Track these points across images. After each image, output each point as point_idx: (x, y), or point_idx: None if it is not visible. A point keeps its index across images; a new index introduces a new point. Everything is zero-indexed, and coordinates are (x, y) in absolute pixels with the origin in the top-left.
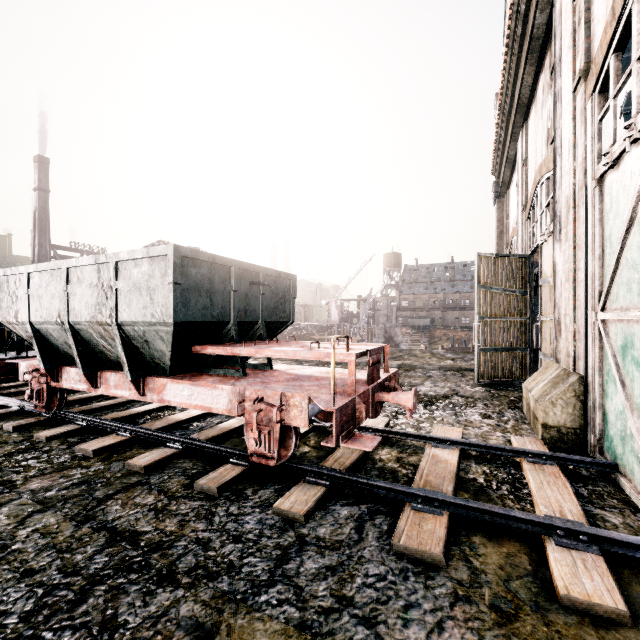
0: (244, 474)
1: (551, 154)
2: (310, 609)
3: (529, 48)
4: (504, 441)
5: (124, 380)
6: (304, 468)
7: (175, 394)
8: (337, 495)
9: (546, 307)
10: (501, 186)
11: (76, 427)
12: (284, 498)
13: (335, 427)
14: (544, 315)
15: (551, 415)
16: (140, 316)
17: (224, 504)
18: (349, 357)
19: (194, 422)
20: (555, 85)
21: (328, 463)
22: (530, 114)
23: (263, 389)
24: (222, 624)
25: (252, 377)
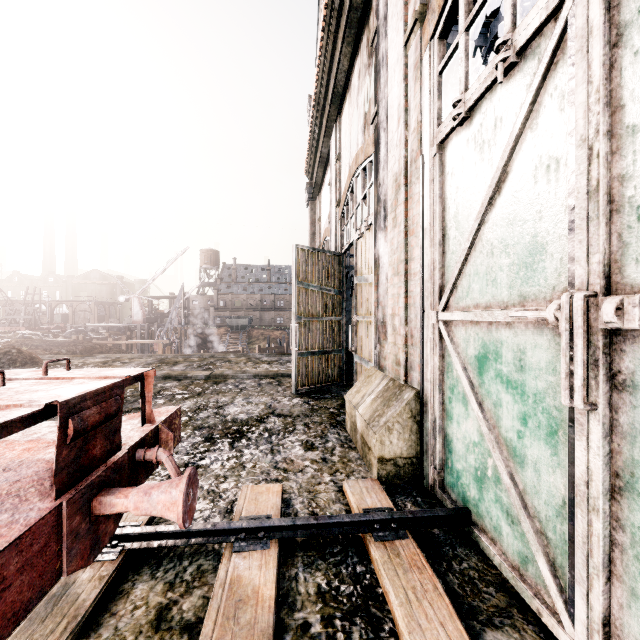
0: None
1: (371, 137)
2: None
3: (348, 20)
4: (336, 492)
5: None
6: None
7: None
8: None
9: (362, 307)
10: (314, 187)
11: None
12: None
13: None
14: (360, 315)
15: (388, 445)
16: None
17: None
18: None
19: None
20: (378, 51)
21: None
22: (344, 107)
23: None
24: None
25: None
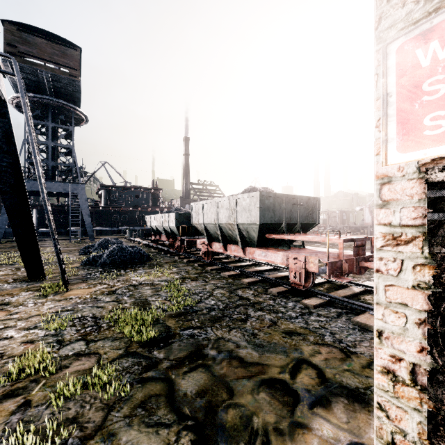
0: (288, 291)
1: None
2: (310, 326)
3: None
4: None
5: (237, 248)
6: (317, 292)
7: (259, 255)
8: (332, 305)
9: None
10: None
11: (219, 267)
12: (305, 300)
13: (328, 270)
14: None
15: None
16: (245, 221)
17: (280, 298)
18: (339, 241)
19: (265, 272)
20: None
21: (331, 294)
22: None
23: (297, 254)
24: (279, 321)
25: (293, 250)
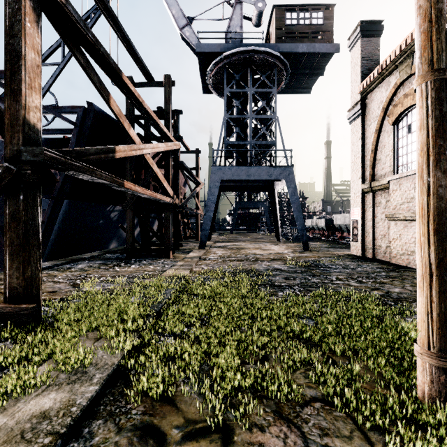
0: None
1: None
2: None
3: None
4: None
5: None
6: None
7: None
8: None
9: None
10: None
11: (346, 242)
12: None
13: None
14: None
15: None
16: None
17: None
18: None
19: None
20: None
21: None
22: None
23: None
24: None
25: None
